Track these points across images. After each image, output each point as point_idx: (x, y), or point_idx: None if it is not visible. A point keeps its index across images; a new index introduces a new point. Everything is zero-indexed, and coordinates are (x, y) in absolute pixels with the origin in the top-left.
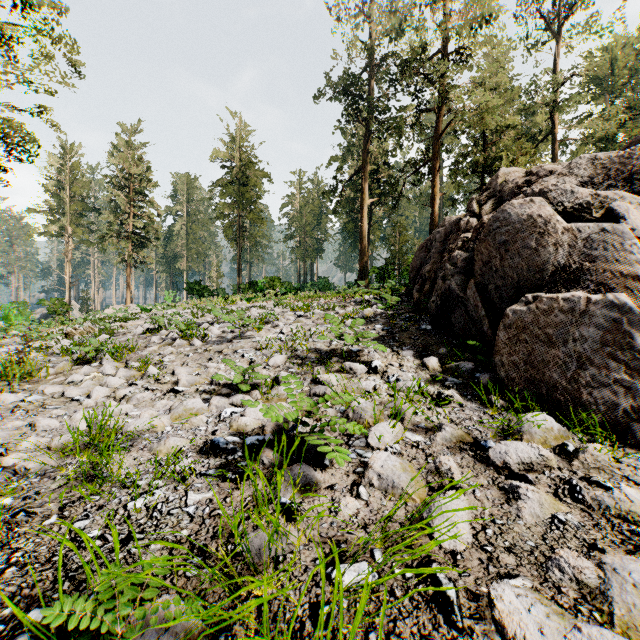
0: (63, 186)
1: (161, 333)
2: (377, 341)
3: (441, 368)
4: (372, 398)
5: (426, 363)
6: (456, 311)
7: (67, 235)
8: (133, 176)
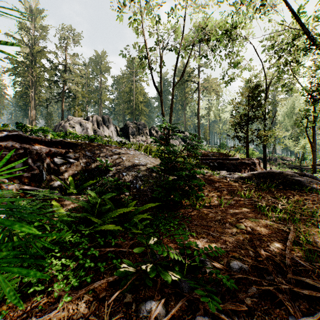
0: None
1: None
2: None
3: None
4: None
5: None
6: None
7: None
8: None
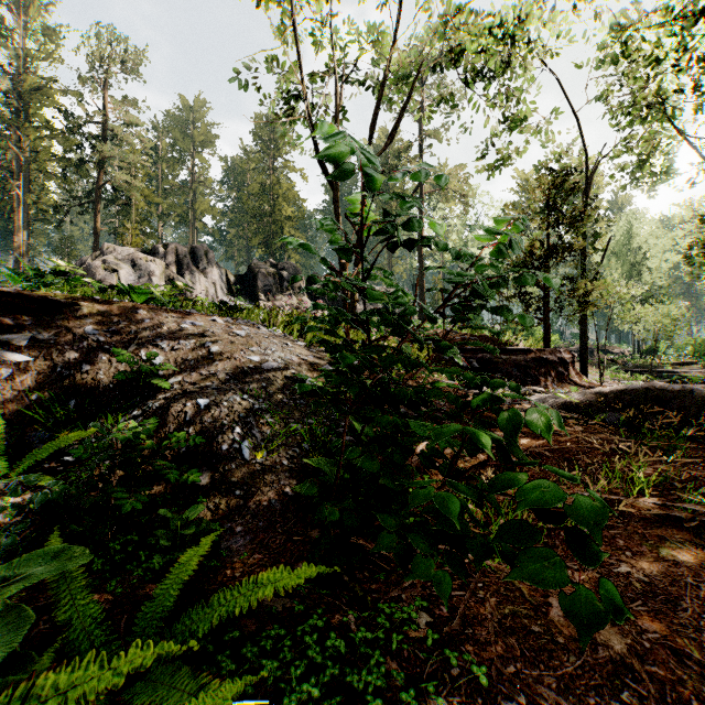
0: None
1: None
2: None
3: None
4: None
5: None
6: None
7: None
8: None
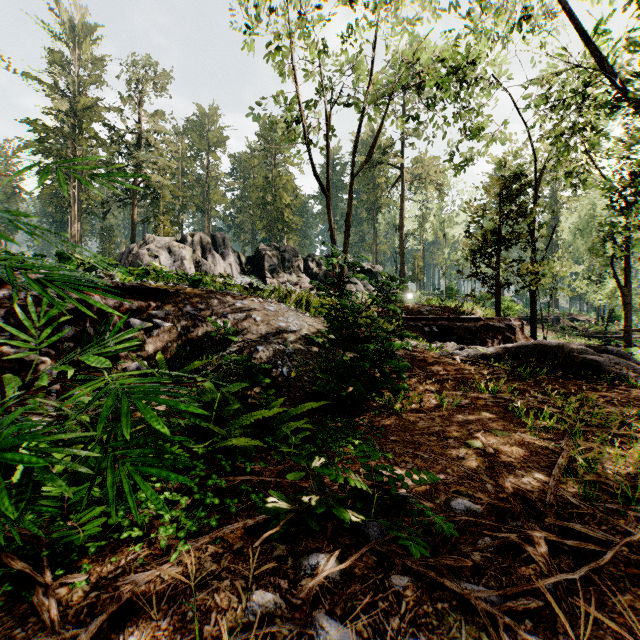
0: None
1: None
2: None
3: None
4: None
5: None
6: None
7: None
8: None
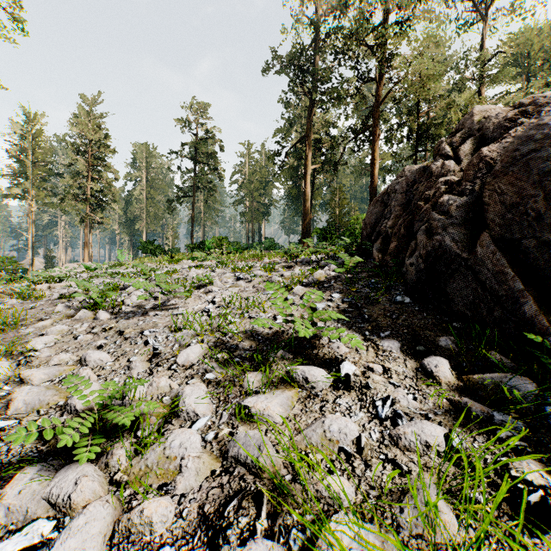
0: (26, 151)
1: (76, 299)
2: (338, 320)
3: (461, 382)
4: (357, 476)
5: (434, 372)
6: (455, 279)
7: (31, 198)
8: (91, 142)
